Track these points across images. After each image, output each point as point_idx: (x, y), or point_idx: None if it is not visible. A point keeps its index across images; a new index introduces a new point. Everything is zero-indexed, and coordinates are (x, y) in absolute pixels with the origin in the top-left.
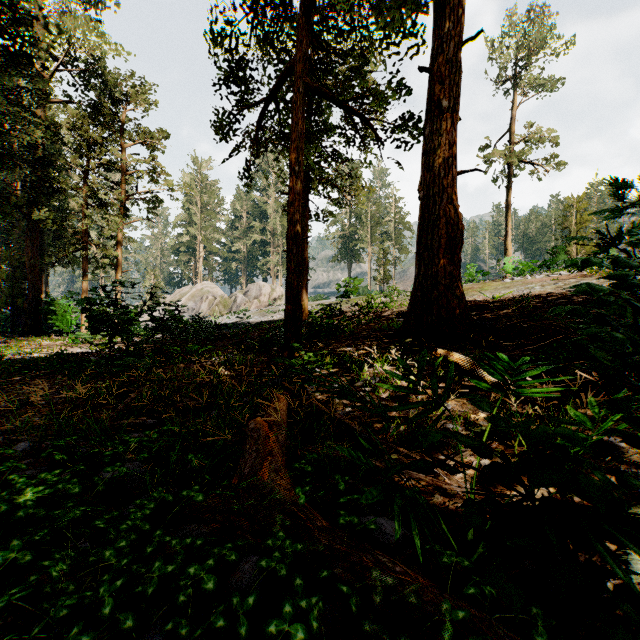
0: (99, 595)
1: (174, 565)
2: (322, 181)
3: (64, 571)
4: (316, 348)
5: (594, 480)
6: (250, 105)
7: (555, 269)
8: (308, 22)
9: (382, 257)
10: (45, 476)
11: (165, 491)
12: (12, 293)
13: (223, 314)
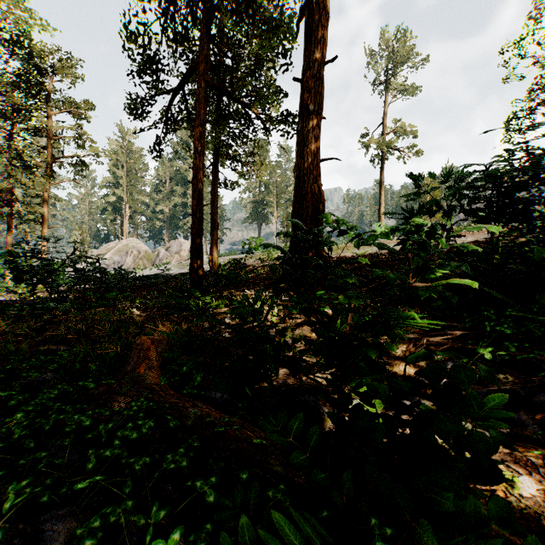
0: (12, 431)
1: (65, 415)
2: (228, 157)
3: None
4: (217, 293)
5: (257, 333)
6: (161, 93)
7: None
8: (209, 32)
9: (285, 220)
10: None
11: (68, 385)
12: None
13: (146, 267)
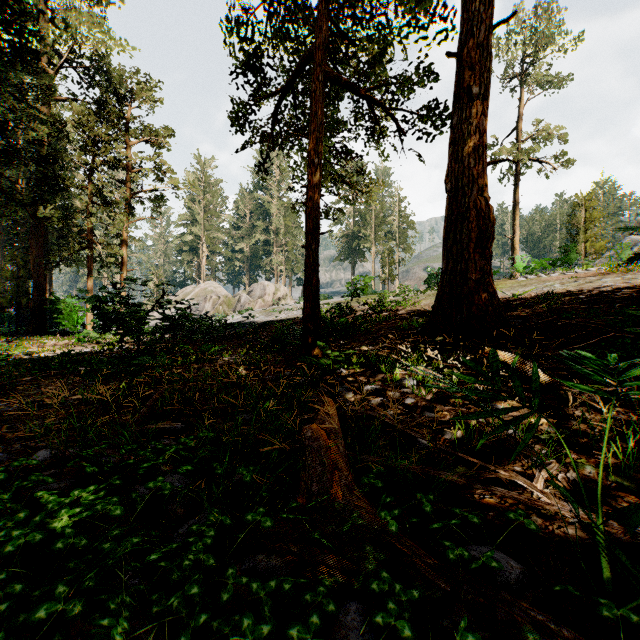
0: None
1: (269, 624)
2: (333, 177)
3: (126, 630)
4: (334, 347)
5: None
6: (266, 95)
7: (566, 268)
8: (328, 8)
9: (387, 256)
10: (78, 494)
11: (221, 513)
12: (16, 292)
13: (227, 314)
